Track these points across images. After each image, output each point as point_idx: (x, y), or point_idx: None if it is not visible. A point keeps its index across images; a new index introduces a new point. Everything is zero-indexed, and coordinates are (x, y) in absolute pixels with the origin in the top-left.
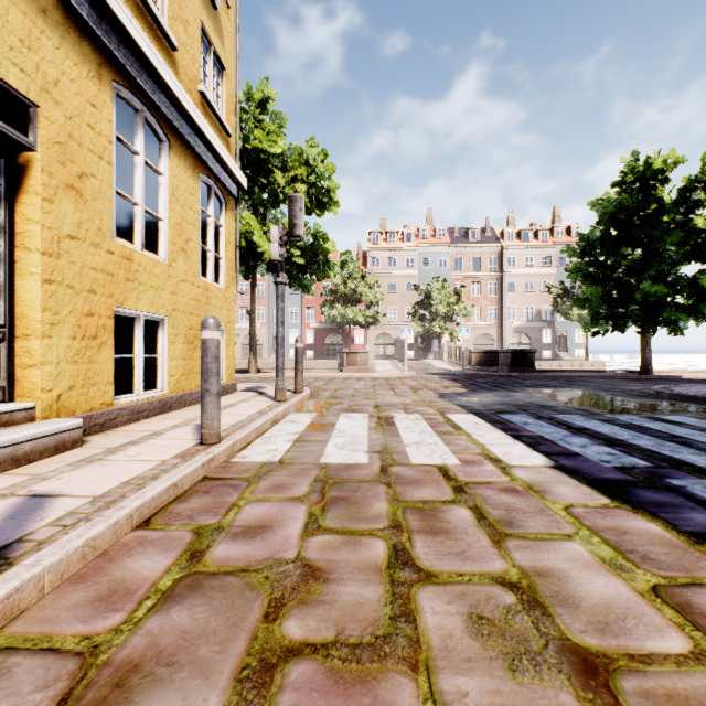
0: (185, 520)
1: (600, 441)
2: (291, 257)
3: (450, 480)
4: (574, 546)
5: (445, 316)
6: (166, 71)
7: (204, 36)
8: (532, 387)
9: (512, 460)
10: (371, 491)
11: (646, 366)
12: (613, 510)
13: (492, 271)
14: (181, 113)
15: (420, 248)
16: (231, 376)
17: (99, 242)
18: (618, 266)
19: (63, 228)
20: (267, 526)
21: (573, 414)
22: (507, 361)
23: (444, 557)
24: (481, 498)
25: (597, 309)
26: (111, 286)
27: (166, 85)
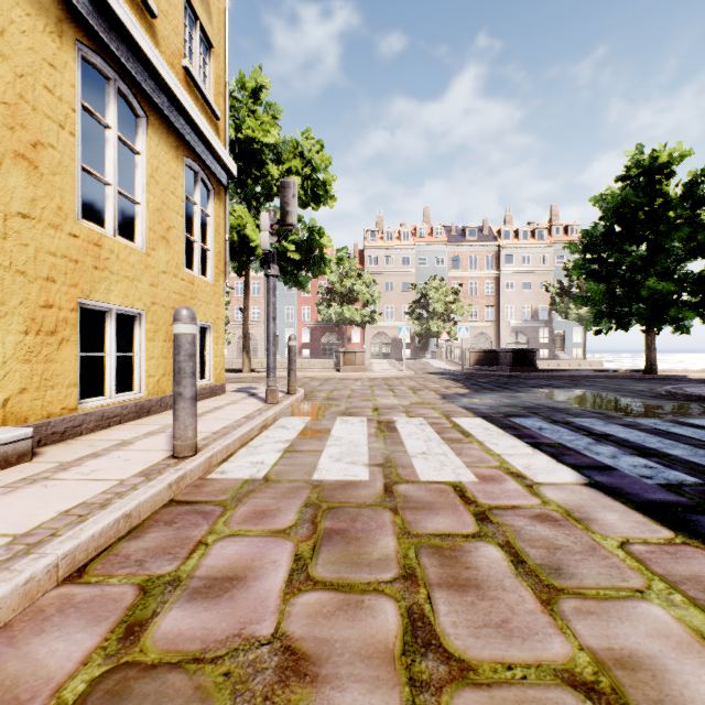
0: (133, 567)
1: (631, 451)
2: (286, 253)
3: (469, 503)
4: (653, 610)
5: (442, 315)
6: (141, 35)
7: (189, 9)
8: (537, 388)
9: (537, 475)
10: (374, 520)
11: (651, 366)
12: (683, 548)
13: (489, 270)
14: (161, 86)
15: (417, 247)
16: (219, 376)
17: (60, 223)
18: (621, 263)
19: (11, 204)
20: (239, 577)
21: (589, 417)
22: (508, 360)
23: (480, 632)
24: (512, 530)
25: (600, 307)
26: (75, 274)
27: (141, 52)
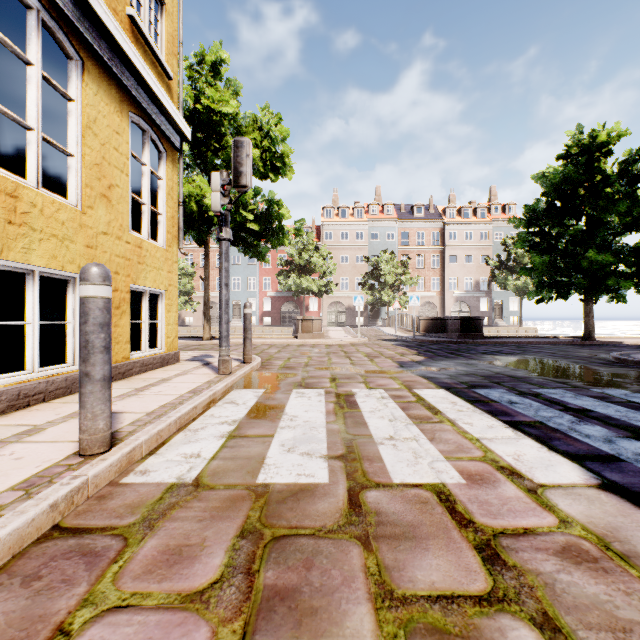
0: None
1: (623, 432)
2: (245, 223)
3: (465, 526)
4: None
5: (392, 285)
6: None
7: None
8: (488, 354)
9: (535, 472)
10: (337, 565)
11: (589, 332)
12: None
13: (435, 245)
14: (98, 28)
15: (370, 223)
16: (172, 345)
17: None
18: (561, 236)
19: None
20: None
21: (555, 388)
22: (456, 327)
23: None
24: (541, 583)
25: (541, 277)
26: None
27: None
